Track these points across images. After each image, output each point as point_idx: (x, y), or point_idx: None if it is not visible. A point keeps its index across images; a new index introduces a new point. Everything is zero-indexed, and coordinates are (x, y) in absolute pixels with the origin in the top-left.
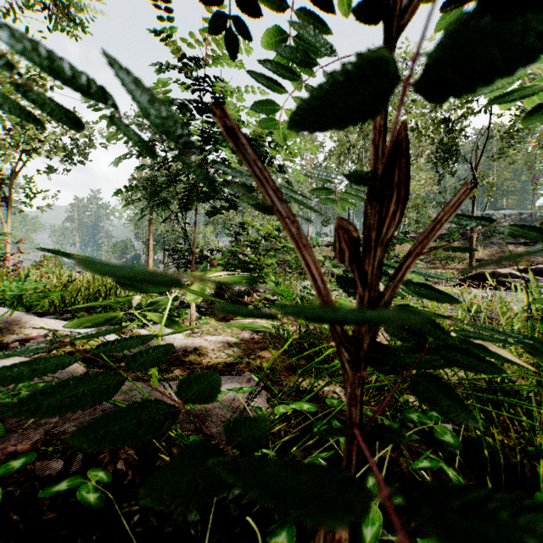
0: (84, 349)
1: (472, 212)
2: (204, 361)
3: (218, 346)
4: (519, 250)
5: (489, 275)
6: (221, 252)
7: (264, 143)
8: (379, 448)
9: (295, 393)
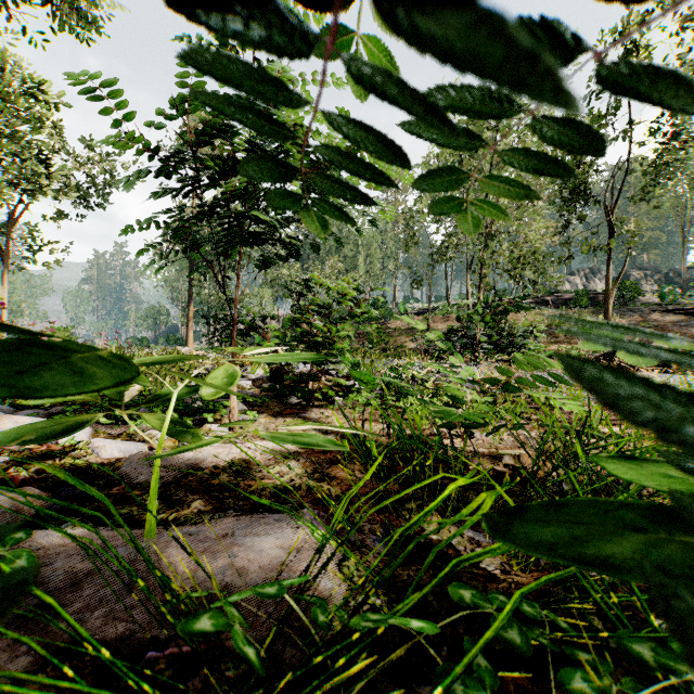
0: (62, 464)
1: (607, 270)
2: (243, 484)
3: (267, 458)
4: (667, 320)
5: None
6: (281, 322)
7: None
8: (555, 689)
9: (385, 547)
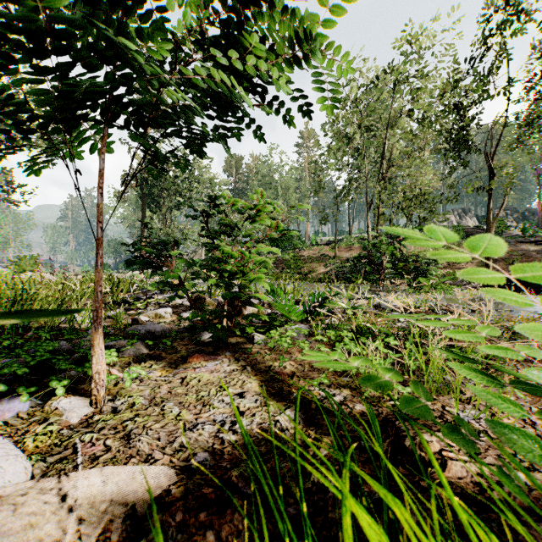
0: None
1: (488, 207)
2: None
3: (86, 539)
4: (530, 249)
5: None
6: None
7: None
8: None
9: None
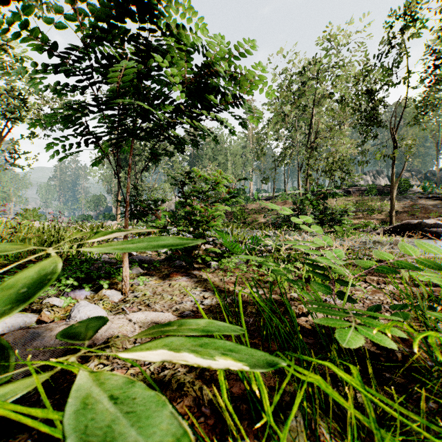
0: None
1: (392, 170)
2: None
3: None
4: (428, 203)
5: (416, 225)
6: None
7: (210, 65)
8: None
9: None
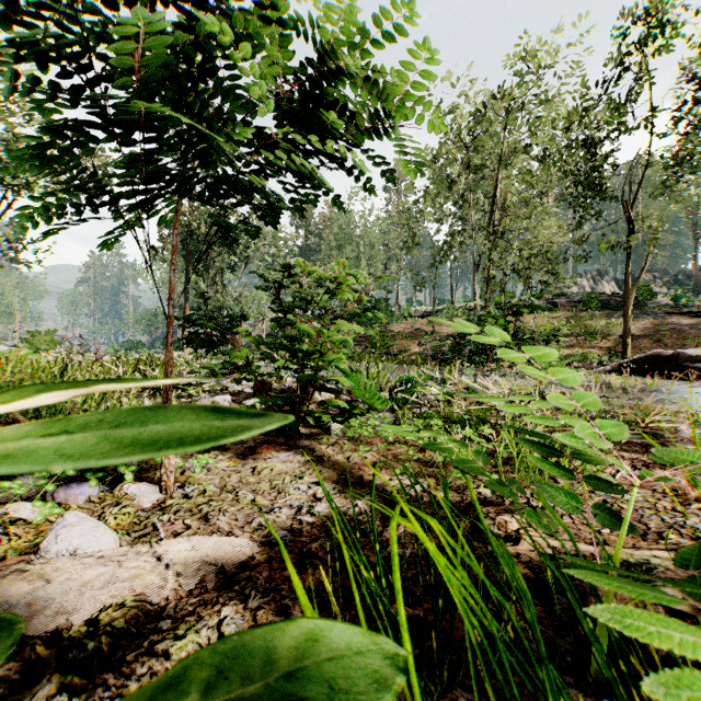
0: None
1: (627, 269)
2: None
3: (186, 587)
4: (683, 323)
5: (670, 358)
6: None
7: (326, 51)
8: None
9: None
